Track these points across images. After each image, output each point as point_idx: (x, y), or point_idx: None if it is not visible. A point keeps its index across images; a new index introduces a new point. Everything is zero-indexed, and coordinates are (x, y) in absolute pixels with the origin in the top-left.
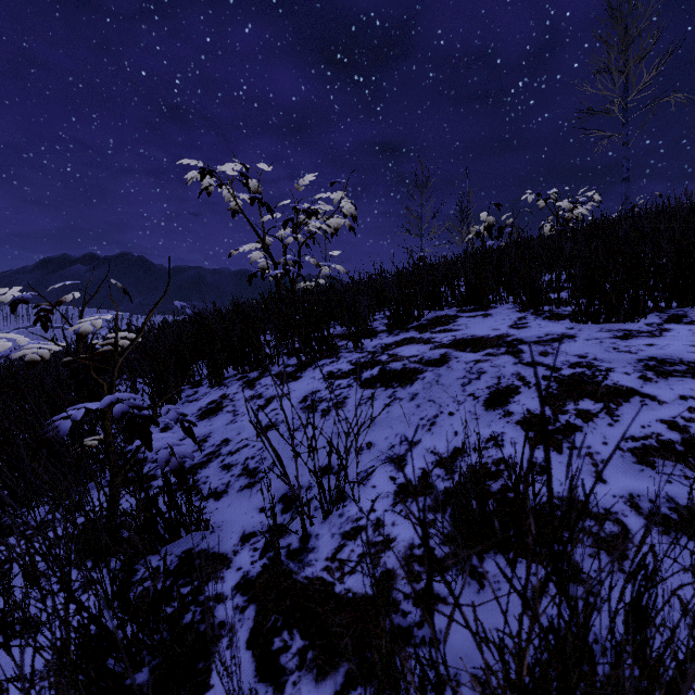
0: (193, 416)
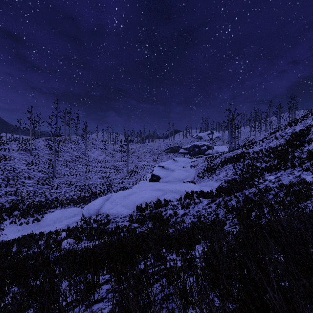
0: None
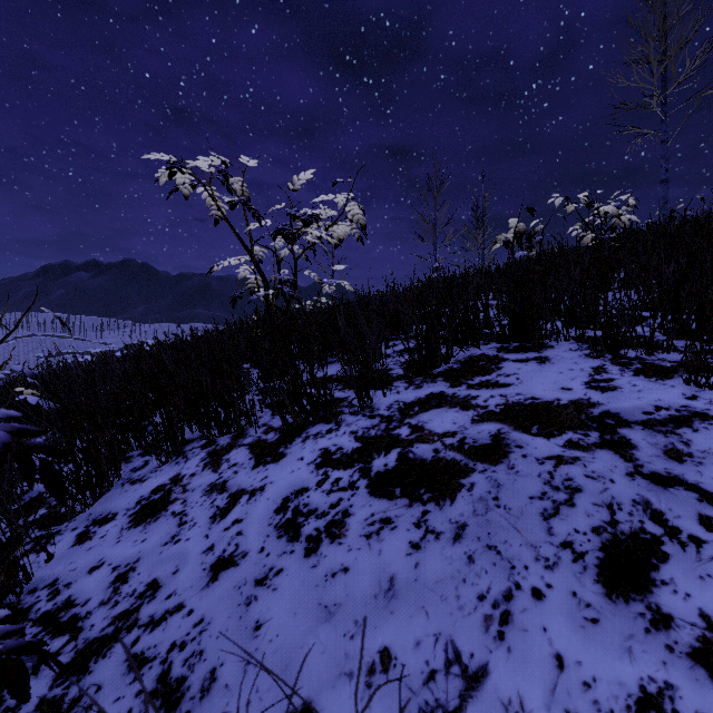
0: (127, 515)
